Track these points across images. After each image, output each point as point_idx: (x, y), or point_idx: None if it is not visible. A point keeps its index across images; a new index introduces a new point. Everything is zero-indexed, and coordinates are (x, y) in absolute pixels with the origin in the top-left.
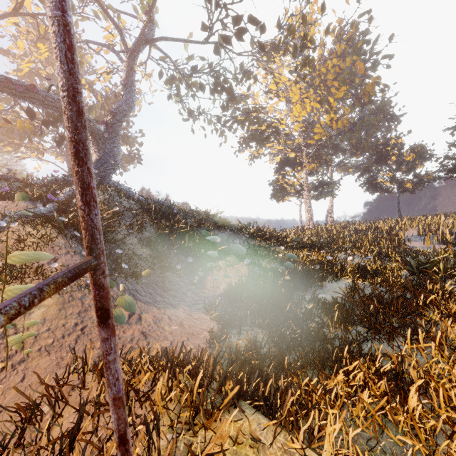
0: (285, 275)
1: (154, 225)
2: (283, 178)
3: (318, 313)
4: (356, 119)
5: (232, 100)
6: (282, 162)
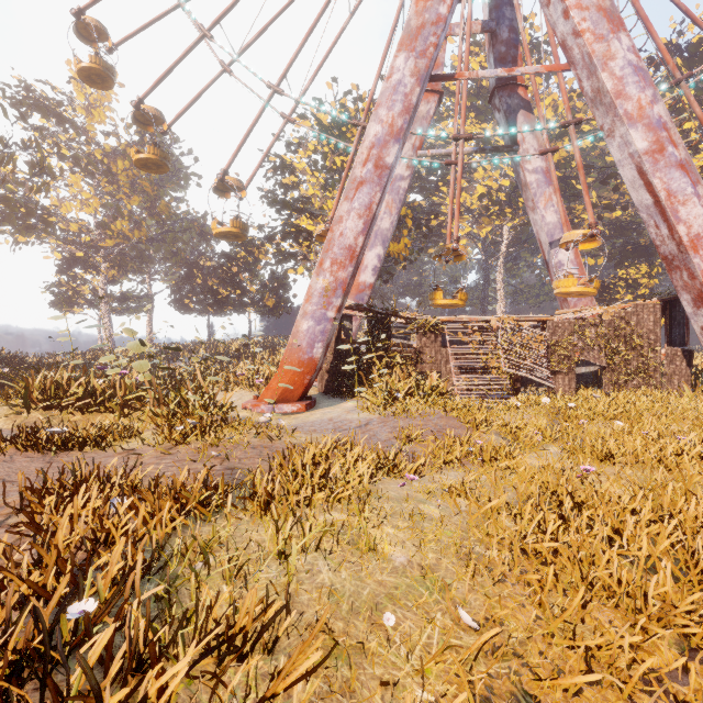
0: None
1: None
2: (70, 282)
3: None
4: (159, 232)
5: None
6: (66, 261)
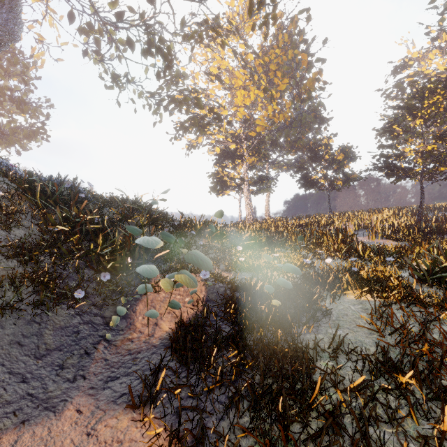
0: (271, 297)
1: (40, 217)
2: (223, 171)
3: (382, 395)
4: (295, 115)
5: (170, 68)
6: (222, 154)
